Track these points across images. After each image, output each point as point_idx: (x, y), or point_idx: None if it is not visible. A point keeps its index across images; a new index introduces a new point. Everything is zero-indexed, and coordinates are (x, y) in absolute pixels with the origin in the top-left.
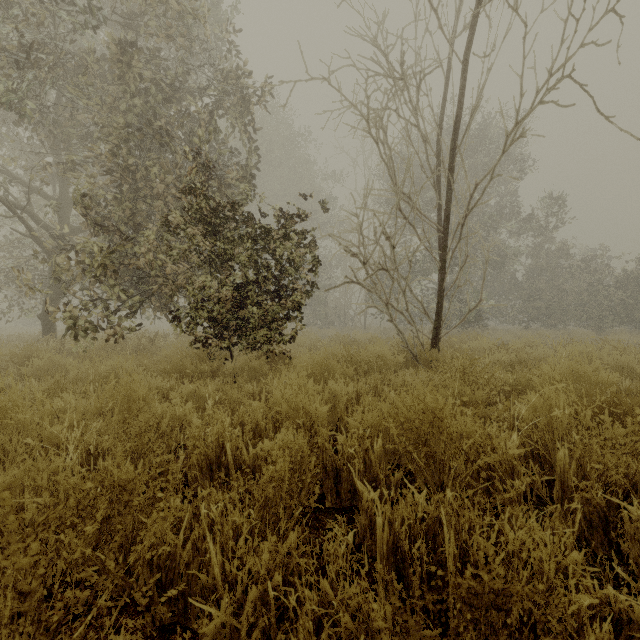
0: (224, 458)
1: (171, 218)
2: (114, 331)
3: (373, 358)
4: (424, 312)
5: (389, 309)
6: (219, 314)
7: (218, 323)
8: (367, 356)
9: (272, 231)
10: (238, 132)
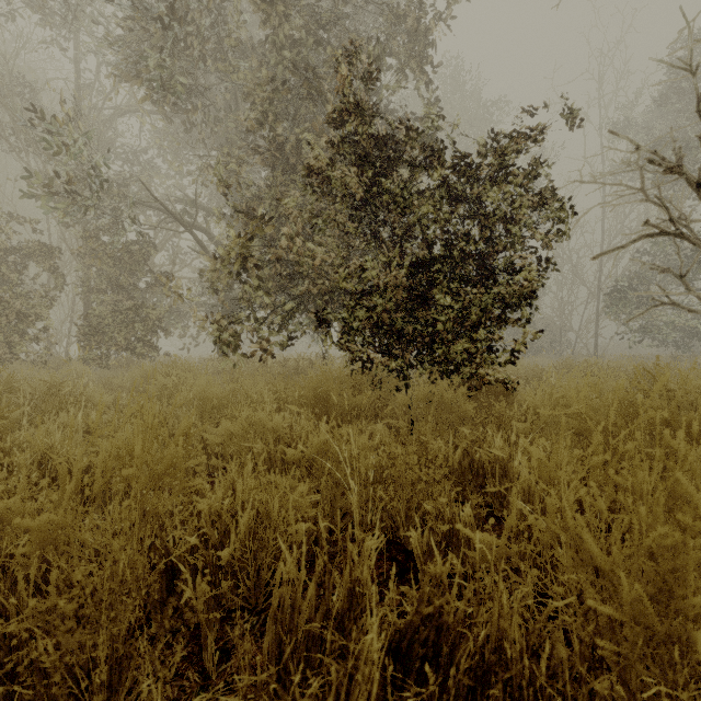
0: None
1: (311, 159)
2: (261, 347)
3: None
4: None
5: None
6: (385, 311)
7: (385, 330)
8: None
9: (476, 164)
10: (416, 72)
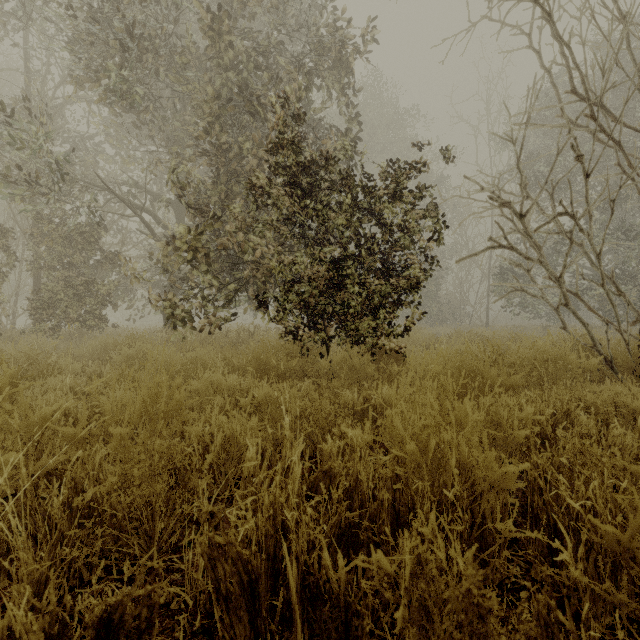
0: (284, 564)
1: (254, 178)
2: (209, 321)
3: (540, 361)
4: (617, 293)
5: (562, 286)
6: (311, 297)
7: (311, 310)
8: (527, 358)
9: (379, 187)
10: (338, 95)
